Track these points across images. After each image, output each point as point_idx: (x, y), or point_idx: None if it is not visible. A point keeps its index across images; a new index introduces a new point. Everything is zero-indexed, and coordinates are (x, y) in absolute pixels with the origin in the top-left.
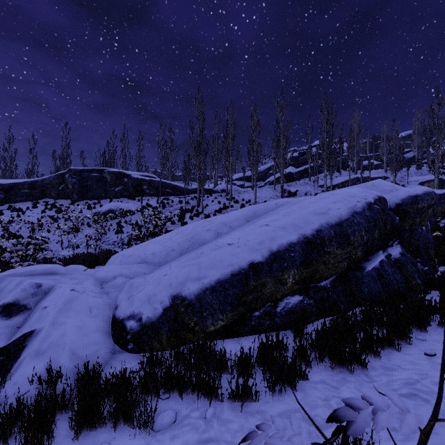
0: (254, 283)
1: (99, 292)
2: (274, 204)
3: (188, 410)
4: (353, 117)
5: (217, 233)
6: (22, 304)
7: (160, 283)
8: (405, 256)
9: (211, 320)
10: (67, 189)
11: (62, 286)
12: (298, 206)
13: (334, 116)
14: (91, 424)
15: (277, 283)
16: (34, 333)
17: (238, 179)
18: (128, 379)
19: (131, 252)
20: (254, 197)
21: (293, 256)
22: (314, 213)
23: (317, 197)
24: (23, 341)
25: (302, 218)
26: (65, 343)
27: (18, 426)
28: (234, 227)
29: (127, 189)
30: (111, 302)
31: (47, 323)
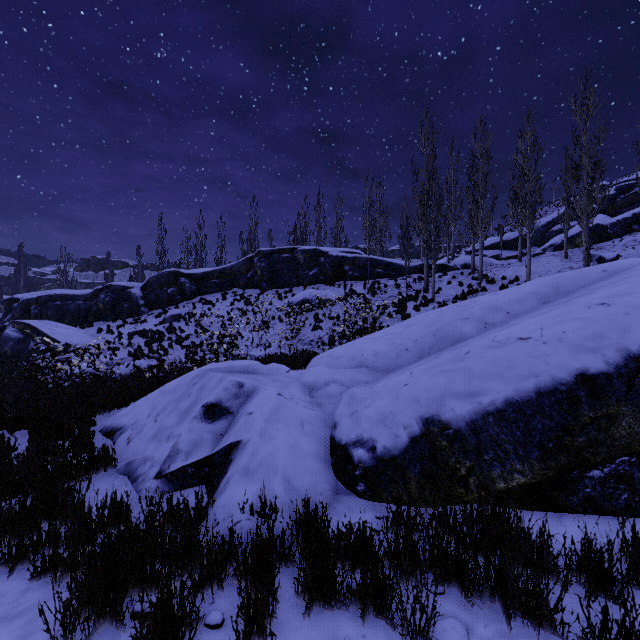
0: (589, 412)
1: (308, 401)
2: (599, 271)
3: (489, 631)
4: None
5: (483, 324)
6: (224, 406)
7: (400, 396)
8: None
9: (498, 471)
10: (256, 276)
11: (267, 388)
12: None
13: None
14: (325, 598)
15: None
16: (240, 445)
17: (490, 247)
18: (371, 540)
19: (341, 352)
20: (527, 271)
21: None
22: None
23: None
24: (228, 452)
25: None
26: (277, 465)
27: (233, 567)
28: (517, 314)
29: (324, 272)
30: (326, 417)
31: (254, 434)
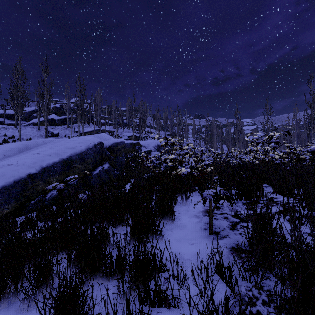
0: (31, 185)
1: None
2: (42, 141)
3: None
4: (98, 91)
5: None
6: None
7: None
8: (110, 168)
9: None
10: None
11: None
12: (59, 144)
13: (85, 89)
14: None
15: (46, 183)
16: None
17: None
18: None
19: None
20: (19, 134)
21: (56, 169)
22: (68, 147)
23: (70, 140)
24: None
25: (61, 150)
26: None
27: None
28: (9, 155)
29: None
30: None
31: None
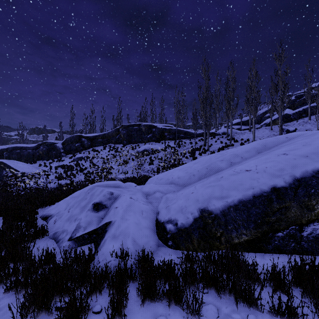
0: (277, 205)
1: (145, 201)
2: (284, 138)
3: (228, 310)
4: None
5: (230, 163)
6: (103, 204)
7: (189, 198)
8: None
9: (235, 234)
10: (121, 137)
11: (125, 194)
12: None
13: None
14: (151, 297)
15: (303, 208)
16: (111, 223)
17: (236, 124)
18: (174, 269)
19: (162, 176)
20: (253, 136)
21: None
22: None
23: None
24: (105, 227)
25: None
26: (129, 233)
27: (106, 283)
28: (246, 158)
29: (155, 136)
30: (154, 209)
31: (118, 218)
